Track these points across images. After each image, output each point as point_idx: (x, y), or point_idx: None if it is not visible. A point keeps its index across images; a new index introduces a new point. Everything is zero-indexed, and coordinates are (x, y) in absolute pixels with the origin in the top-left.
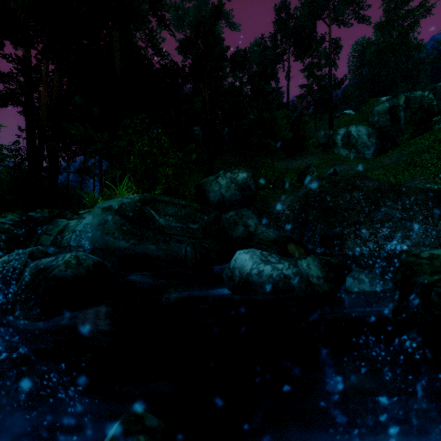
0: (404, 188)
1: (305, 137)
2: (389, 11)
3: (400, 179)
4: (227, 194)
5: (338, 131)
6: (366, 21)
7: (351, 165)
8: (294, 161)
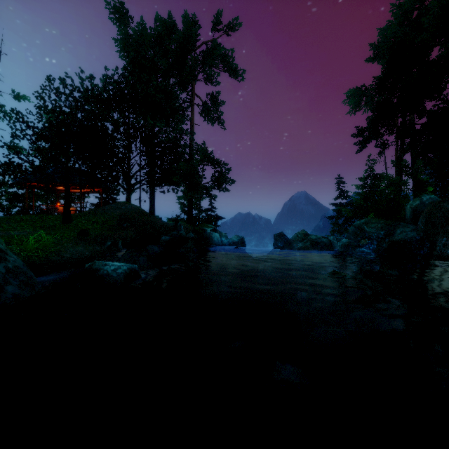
0: None
1: None
2: None
3: None
4: (408, 214)
5: None
6: None
7: None
8: None
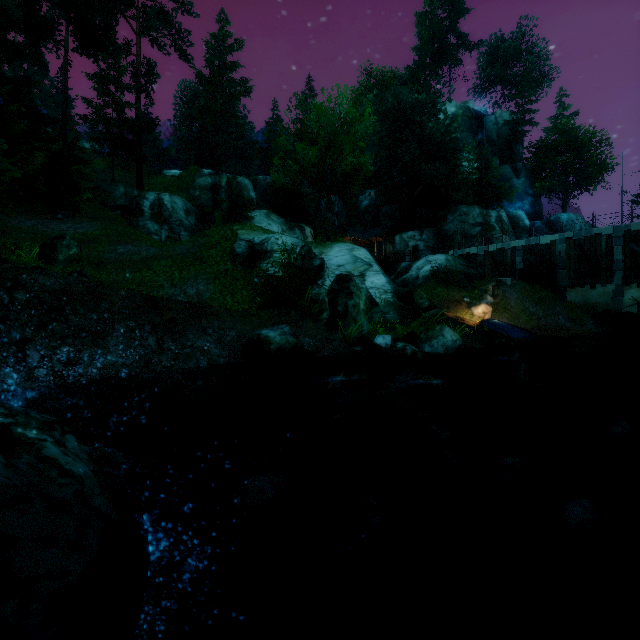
0: (109, 291)
1: (81, 187)
2: (213, 67)
3: (185, 275)
4: None
5: (147, 195)
6: (189, 61)
7: (141, 246)
8: (55, 222)
